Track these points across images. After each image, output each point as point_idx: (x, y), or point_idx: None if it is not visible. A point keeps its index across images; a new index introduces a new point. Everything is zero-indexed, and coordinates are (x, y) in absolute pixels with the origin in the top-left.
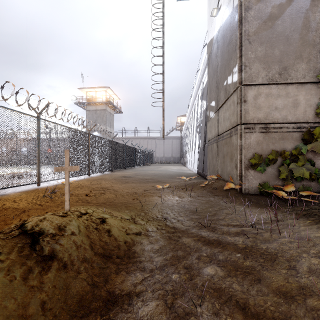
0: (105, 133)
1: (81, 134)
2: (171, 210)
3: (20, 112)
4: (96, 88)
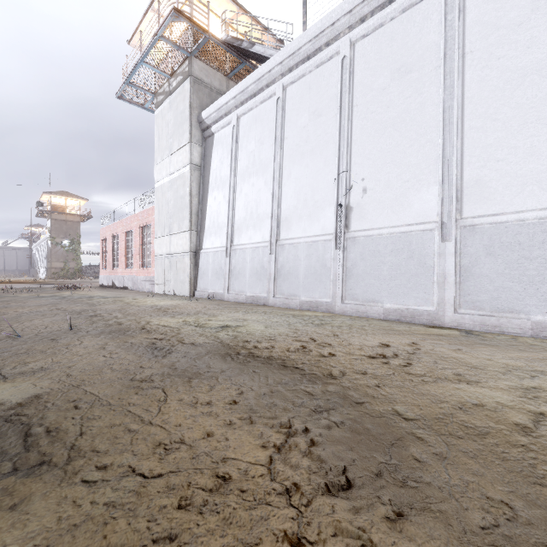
0: None
1: None
2: None
3: None
4: None
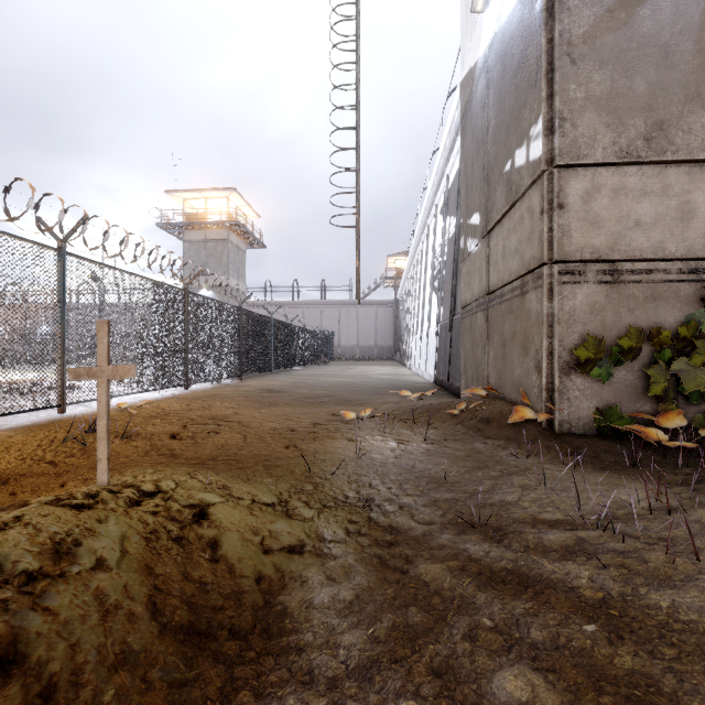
0: (225, 291)
1: (167, 291)
2: (381, 476)
3: (15, 237)
4: (205, 192)
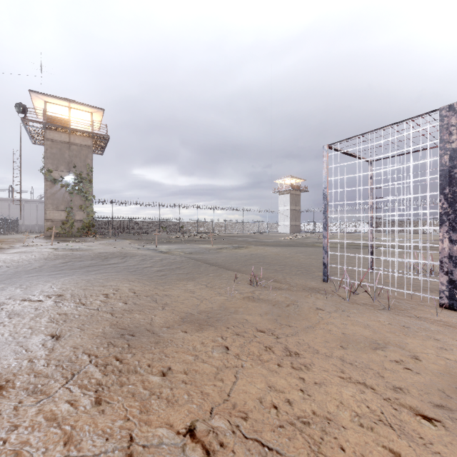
0: None
1: None
2: None
3: None
4: None
